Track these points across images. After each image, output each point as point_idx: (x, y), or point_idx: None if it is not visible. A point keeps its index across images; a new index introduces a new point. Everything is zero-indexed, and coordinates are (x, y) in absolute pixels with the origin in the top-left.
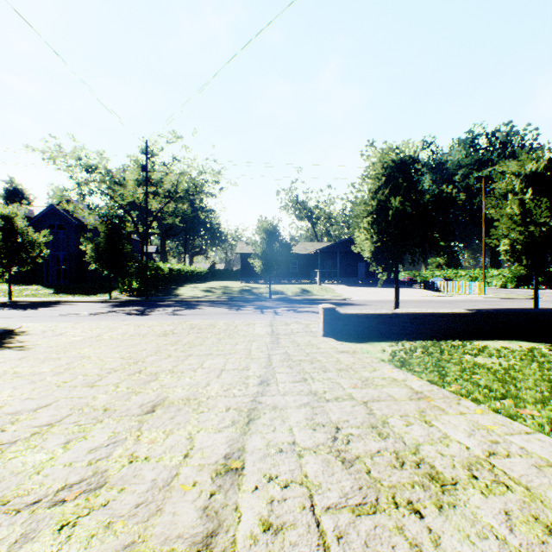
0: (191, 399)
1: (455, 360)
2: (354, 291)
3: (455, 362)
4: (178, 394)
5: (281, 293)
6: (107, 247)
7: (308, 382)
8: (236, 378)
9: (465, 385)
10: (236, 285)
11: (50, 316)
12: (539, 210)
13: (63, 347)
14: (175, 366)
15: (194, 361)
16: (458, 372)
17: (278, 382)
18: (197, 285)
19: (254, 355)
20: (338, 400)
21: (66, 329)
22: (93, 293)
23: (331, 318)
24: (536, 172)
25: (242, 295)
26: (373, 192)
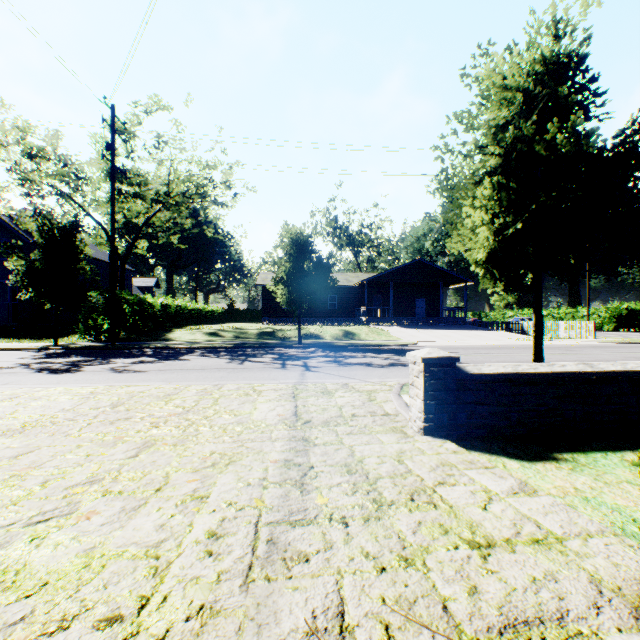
0: None
1: None
2: (415, 334)
3: None
4: None
5: (316, 337)
6: (46, 265)
7: None
8: None
9: None
10: (255, 326)
11: None
12: None
13: None
14: None
15: None
16: None
17: None
18: (201, 326)
19: None
20: None
21: None
22: (45, 337)
23: (446, 387)
24: None
25: (261, 339)
26: (498, 128)
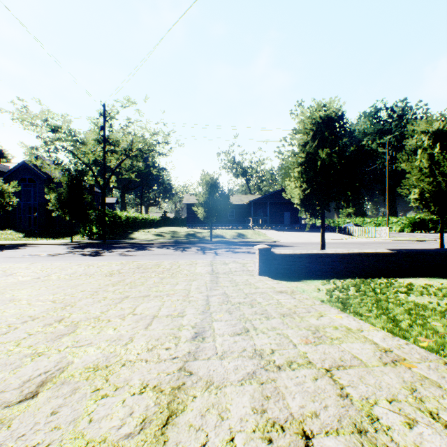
0: (99, 368)
1: (393, 299)
2: (281, 234)
3: (395, 302)
4: (86, 358)
5: (221, 237)
6: (68, 197)
7: (250, 335)
8: (167, 329)
9: (426, 334)
10: (183, 230)
11: (10, 257)
12: (446, 162)
13: (2, 288)
14: (104, 313)
15: (127, 305)
16: (407, 315)
17: (215, 335)
18: (149, 230)
19: (192, 297)
20: (292, 367)
21: (18, 270)
22: (58, 237)
23: (267, 258)
24: (442, 130)
25: (188, 238)
26: (302, 145)
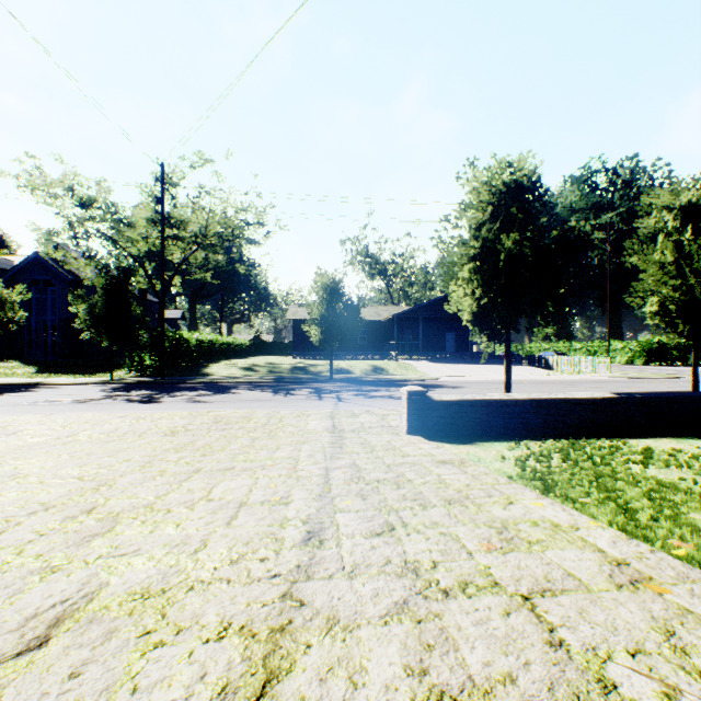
0: (150, 595)
1: (623, 474)
2: (442, 368)
3: (627, 480)
4: (130, 577)
5: (346, 372)
6: (106, 309)
7: (397, 535)
8: (263, 525)
9: (680, 533)
10: (287, 361)
11: (14, 404)
12: None
13: None
14: (160, 497)
15: (198, 485)
16: (647, 501)
17: (340, 536)
18: (234, 361)
19: (301, 471)
20: (468, 593)
21: (26, 425)
22: (91, 372)
23: (420, 407)
24: (696, 205)
25: (295, 374)
26: (475, 229)
